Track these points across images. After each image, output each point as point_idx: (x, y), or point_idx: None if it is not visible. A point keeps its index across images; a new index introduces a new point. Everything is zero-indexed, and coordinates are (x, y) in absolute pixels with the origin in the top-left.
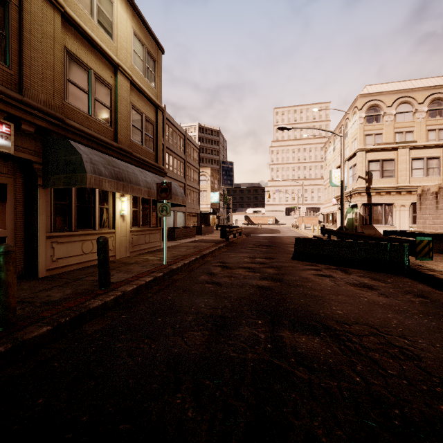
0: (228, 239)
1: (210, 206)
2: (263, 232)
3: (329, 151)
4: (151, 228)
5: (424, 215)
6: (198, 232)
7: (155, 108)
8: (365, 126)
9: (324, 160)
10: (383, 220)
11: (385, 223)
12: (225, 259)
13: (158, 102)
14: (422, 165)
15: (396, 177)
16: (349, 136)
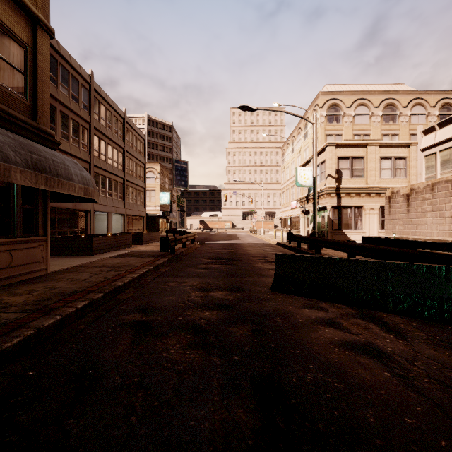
0: (173, 251)
1: (159, 208)
2: (220, 239)
3: (287, 153)
4: (16, 239)
5: (394, 219)
6: (136, 241)
7: (31, 21)
8: (326, 125)
9: (282, 162)
10: (353, 225)
11: (355, 228)
12: (155, 298)
13: (36, 10)
14: (390, 165)
15: (365, 177)
16: (310, 136)
